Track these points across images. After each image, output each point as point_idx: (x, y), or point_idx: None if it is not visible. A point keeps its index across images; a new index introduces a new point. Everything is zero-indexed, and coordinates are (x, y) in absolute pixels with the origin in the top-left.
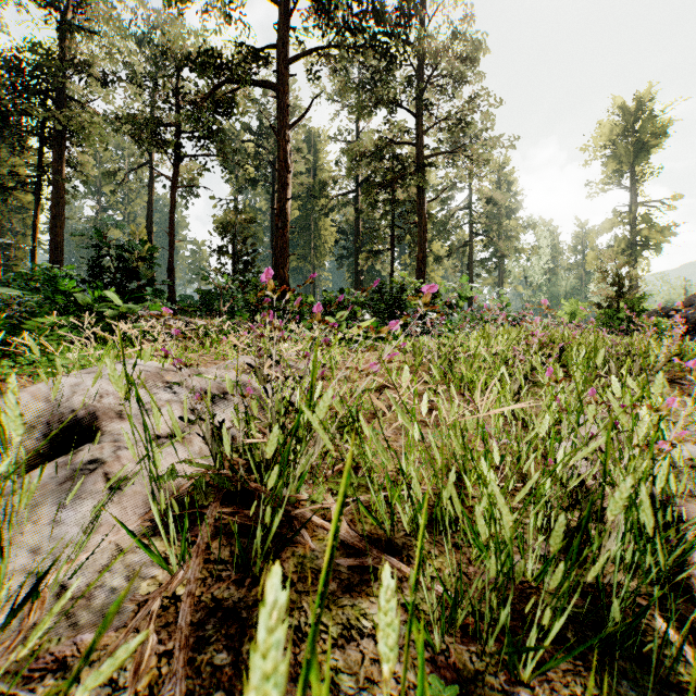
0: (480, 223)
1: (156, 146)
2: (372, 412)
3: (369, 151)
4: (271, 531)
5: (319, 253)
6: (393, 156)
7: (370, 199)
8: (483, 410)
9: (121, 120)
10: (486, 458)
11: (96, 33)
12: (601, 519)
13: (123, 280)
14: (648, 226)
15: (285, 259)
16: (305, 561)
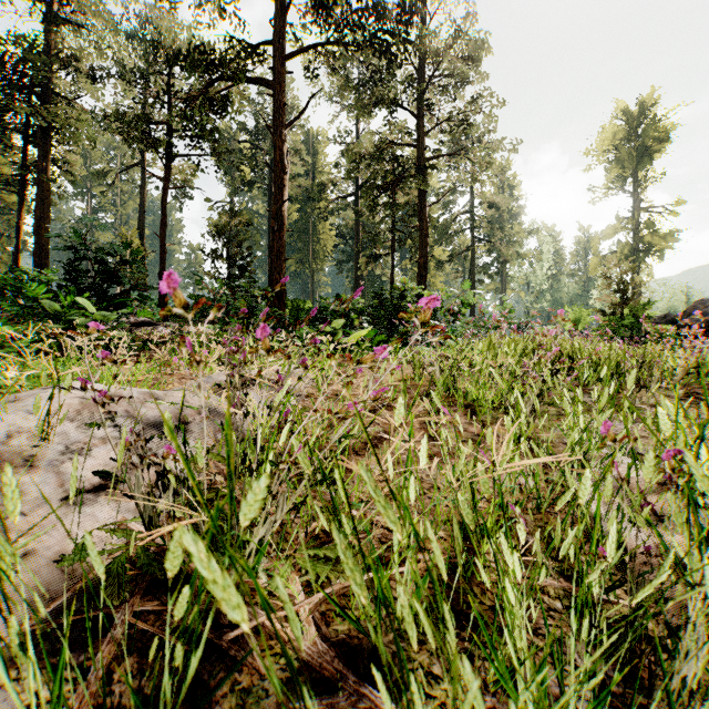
0: (482, 228)
1: (146, 144)
2: (364, 441)
3: (368, 153)
4: (186, 676)
5: (318, 258)
6: (393, 158)
7: (369, 202)
8: (501, 462)
9: (111, 118)
10: (507, 534)
11: (83, 26)
12: (674, 632)
13: (102, 284)
14: (651, 232)
15: (281, 263)
16: (247, 701)
